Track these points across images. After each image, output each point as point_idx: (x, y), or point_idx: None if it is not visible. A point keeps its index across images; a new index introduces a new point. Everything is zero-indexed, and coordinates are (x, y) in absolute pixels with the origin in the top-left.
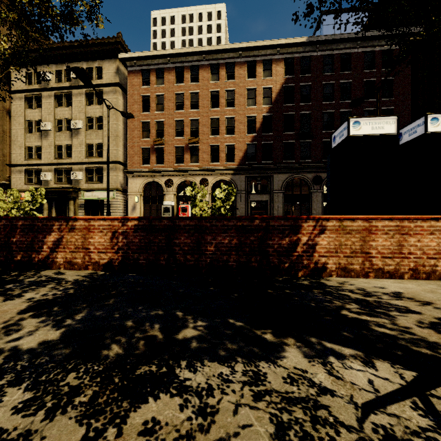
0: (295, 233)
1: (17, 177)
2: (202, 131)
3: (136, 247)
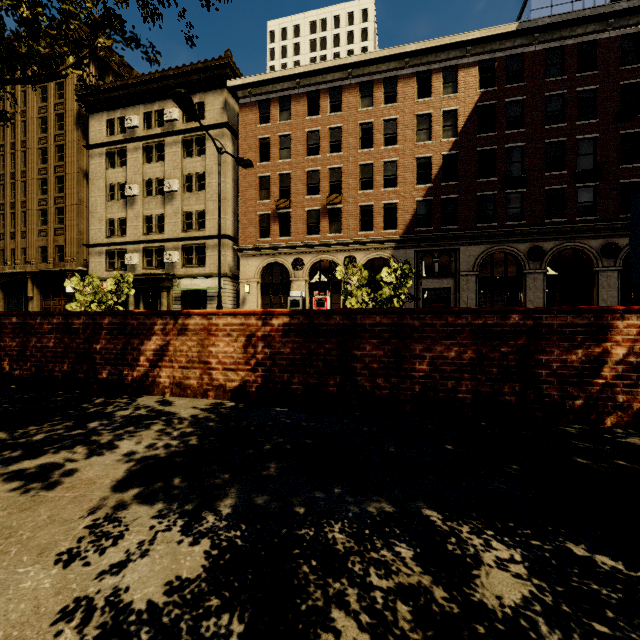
0: (599, 340)
1: (96, 261)
2: (346, 184)
3: (285, 362)
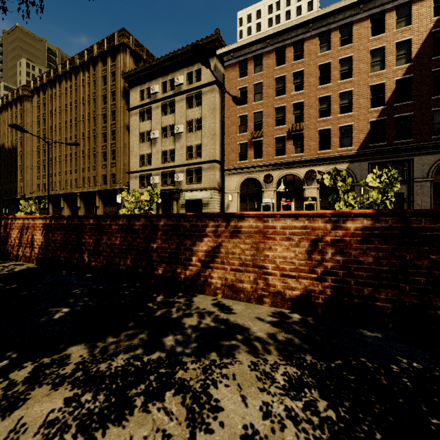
0: None
1: (134, 182)
2: (307, 114)
3: (366, 273)
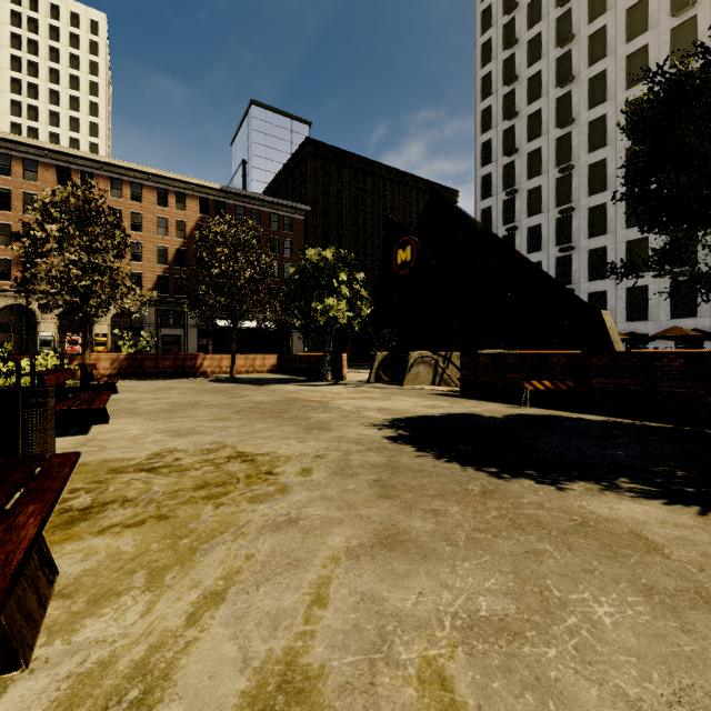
0: (196, 360)
1: None
2: None
3: (125, 367)
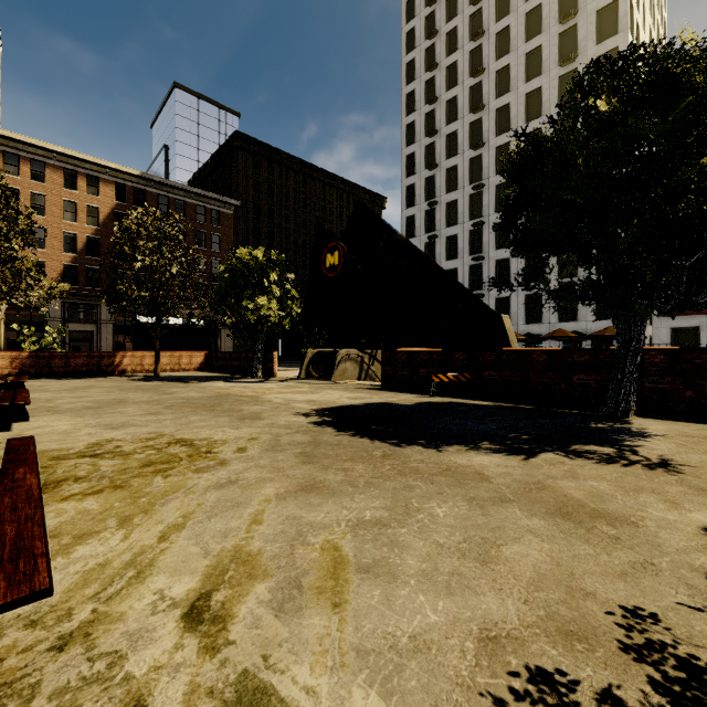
0: (114, 358)
1: None
2: None
3: (28, 365)
